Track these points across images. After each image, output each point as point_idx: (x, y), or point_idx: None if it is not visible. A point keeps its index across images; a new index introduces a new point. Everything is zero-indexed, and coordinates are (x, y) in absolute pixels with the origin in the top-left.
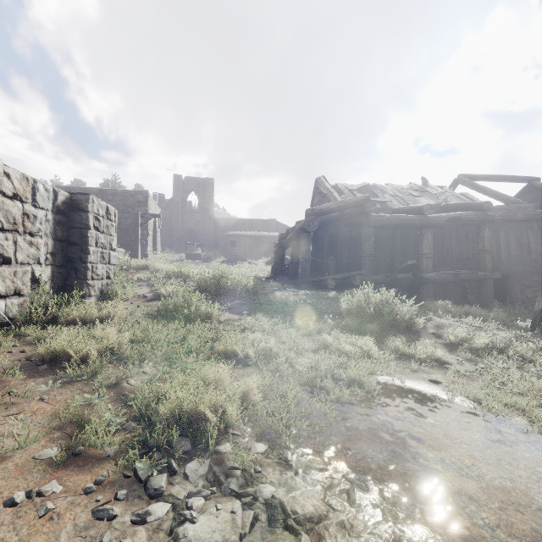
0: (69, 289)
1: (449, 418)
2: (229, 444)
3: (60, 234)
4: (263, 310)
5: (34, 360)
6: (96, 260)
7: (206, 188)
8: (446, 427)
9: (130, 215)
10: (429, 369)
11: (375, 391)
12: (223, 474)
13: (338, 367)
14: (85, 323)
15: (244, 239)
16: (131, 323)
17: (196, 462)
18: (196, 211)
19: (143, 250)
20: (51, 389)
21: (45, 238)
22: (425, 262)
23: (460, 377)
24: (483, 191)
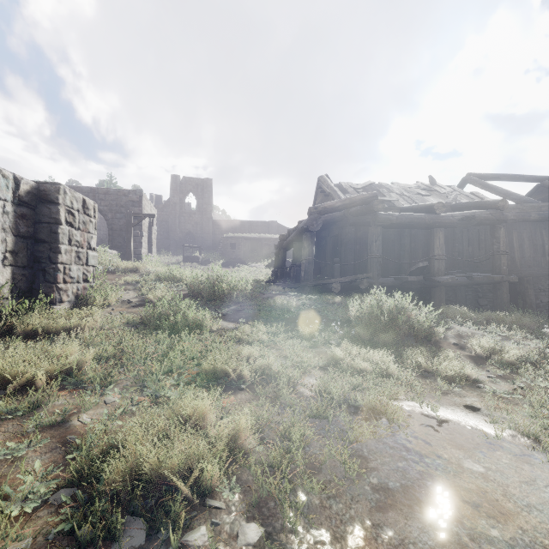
0: (35, 293)
1: (505, 466)
2: (206, 527)
3: (24, 229)
4: (262, 317)
5: None
6: (70, 260)
7: (204, 189)
8: (506, 481)
9: (124, 215)
10: (460, 390)
11: (402, 424)
12: None
13: (353, 391)
14: (50, 335)
15: (244, 241)
16: (106, 333)
17: None
18: (195, 212)
19: (137, 252)
20: None
21: (2, 233)
22: (437, 264)
23: (500, 401)
24: (494, 191)
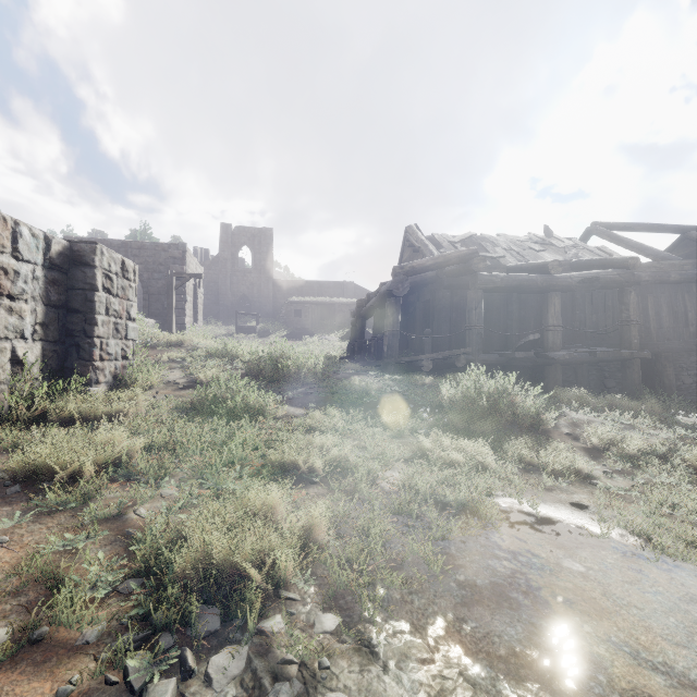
0: (68, 373)
1: (607, 565)
2: (282, 616)
3: (55, 297)
4: (336, 401)
5: (2, 478)
6: (107, 333)
7: (262, 241)
8: (606, 579)
9: (163, 275)
10: (568, 486)
11: (496, 522)
12: (270, 674)
13: (441, 486)
14: (88, 422)
15: (312, 307)
16: (153, 420)
17: (226, 653)
18: (250, 271)
19: (179, 321)
20: (18, 524)
21: (32, 303)
22: (551, 336)
23: (613, 498)
24: (625, 244)
